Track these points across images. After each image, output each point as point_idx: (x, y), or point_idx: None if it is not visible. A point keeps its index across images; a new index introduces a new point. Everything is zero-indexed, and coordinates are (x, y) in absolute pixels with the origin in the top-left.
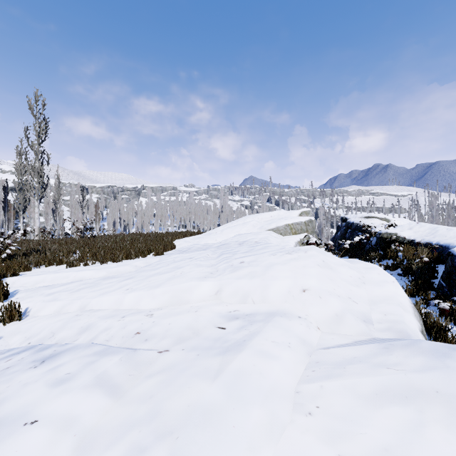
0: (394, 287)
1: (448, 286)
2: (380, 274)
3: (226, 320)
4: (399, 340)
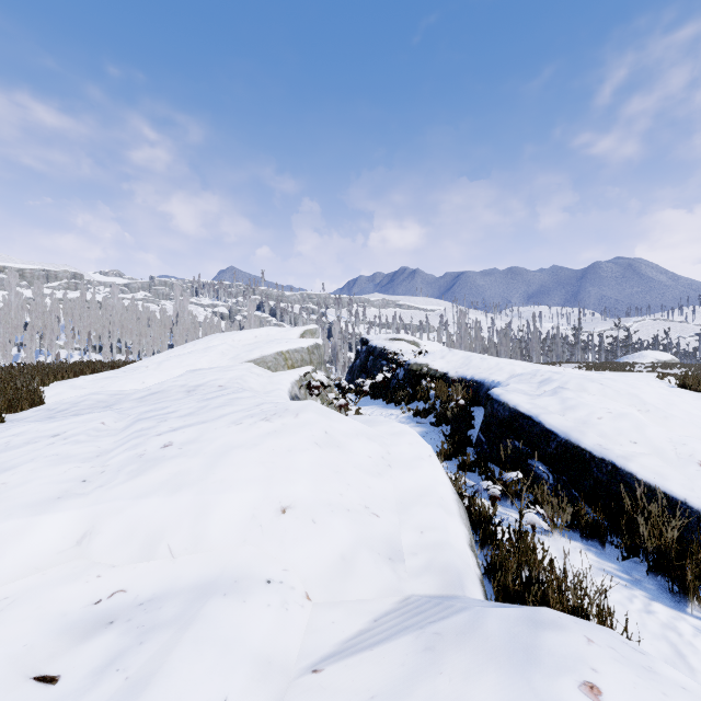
0: (431, 467)
1: (488, 442)
2: (412, 444)
3: (72, 642)
4: (450, 617)
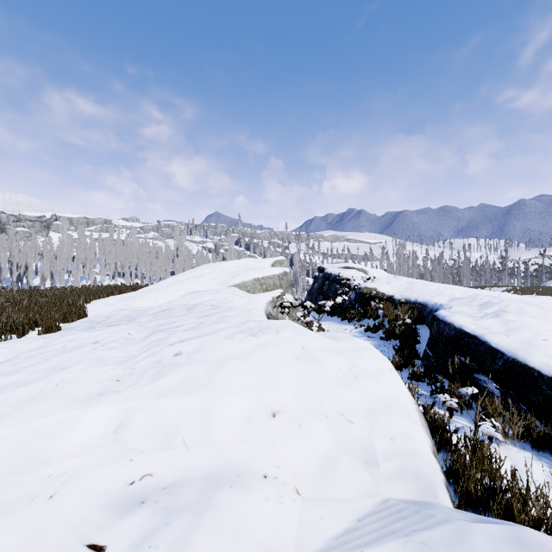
0: (393, 380)
1: (435, 356)
2: (374, 359)
3: (114, 517)
4: (433, 527)
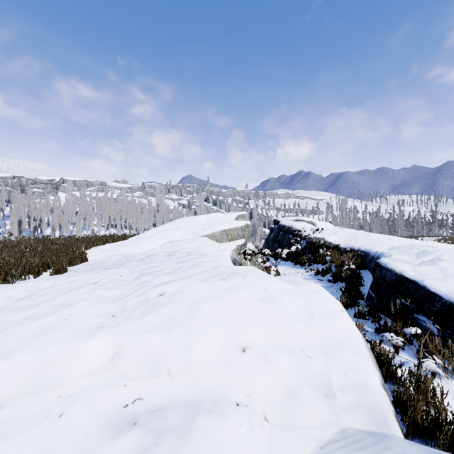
0: (344, 319)
1: (377, 297)
2: (326, 301)
3: (112, 435)
4: None
